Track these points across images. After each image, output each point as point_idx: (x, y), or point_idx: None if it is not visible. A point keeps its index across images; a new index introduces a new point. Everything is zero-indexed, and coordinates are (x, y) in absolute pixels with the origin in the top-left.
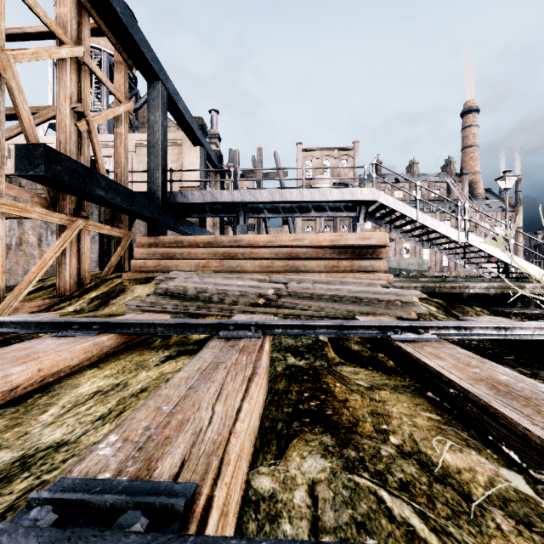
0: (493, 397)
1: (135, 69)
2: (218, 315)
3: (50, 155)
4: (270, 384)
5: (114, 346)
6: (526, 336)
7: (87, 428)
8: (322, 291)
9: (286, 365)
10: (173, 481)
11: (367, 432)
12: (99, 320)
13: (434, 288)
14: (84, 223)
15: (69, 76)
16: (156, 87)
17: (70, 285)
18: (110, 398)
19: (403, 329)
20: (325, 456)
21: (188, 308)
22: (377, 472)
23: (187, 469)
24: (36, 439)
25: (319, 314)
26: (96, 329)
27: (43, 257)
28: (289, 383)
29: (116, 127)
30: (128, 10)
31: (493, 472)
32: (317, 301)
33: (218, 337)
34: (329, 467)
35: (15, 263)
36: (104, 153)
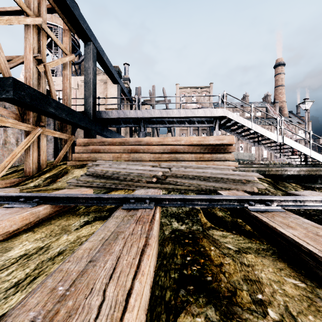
0: None
1: (78, 38)
2: (126, 189)
3: (17, 85)
4: (160, 247)
5: (48, 213)
6: None
7: None
8: (194, 173)
9: (171, 230)
10: None
11: (246, 303)
12: (39, 195)
13: (265, 171)
14: (42, 130)
15: (32, 36)
16: (89, 46)
17: (32, 169)
18: (31, 262)
19: (255, 201)
20: None
21: (106, 184)
22: None
23: None
24: None
25: (192, 189)
26: (36, 201)
27: (14, 151)
28: (174, 247)
29: (63, 70)
30: None
31: None
32: (191, 180)
33: (122, 208)
34: None
35: (2, 155)
36: (59, 88)
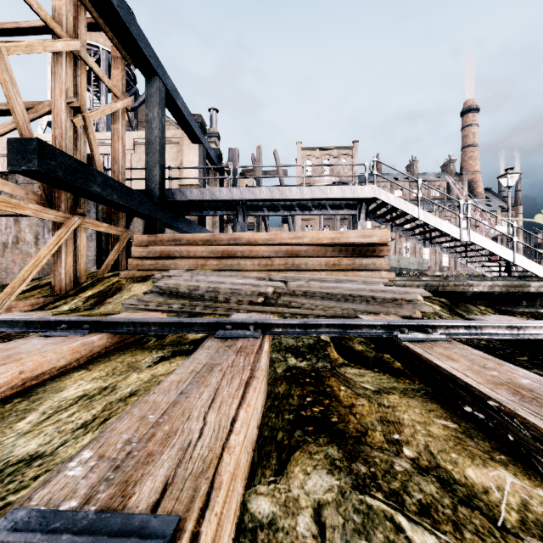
0: (518, 404)
1: (134, 67)
2: (217, 314)
3: (44, 150)
4: (270, 387)
5: (105, 346)
6: (540, 335)
7: (67, 438)
8: (323, 290)
9: (286, 367)
10: (151, 513)
11: (377, 442)
12: (89, 319)
13: (437, 287)
14: (80, 221)
15: (64, 70)
16: (154, 84)
17: (65, 283)
18: (96, 403)
19: (410, 328)
20: (331, 472)
21: (185, 307)
22: (392, 491)
23: (169, 496)
24: (8, 450)
25: (320, 313)
26: (86, 328)
27: (38, 254)
28: (290, 386)
29: (113, 123)
30: (125, 4)
31: (525, 491)
32: (318, 299)
33: (215, 337)
34: (337, 485)
35: (12, 262)
36: (103, 151)
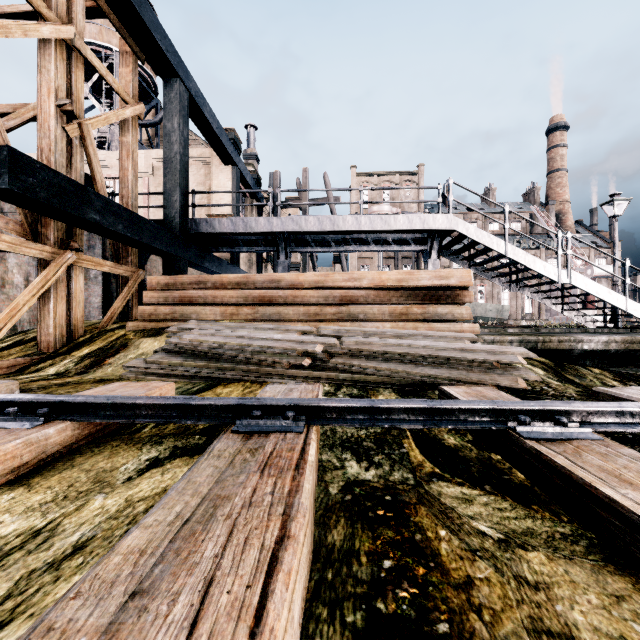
0: None
1: (155, 74)
2: (247, 381)
3: (18, 162)
4: (318, 532)
5: (70, 441)
6: None
7: None
8: (390, 349)
9: (344, 481)
10: None
11: None
12: (50, 399)
13: (536, 343)
14: (75, 258)
15: (54, 63)
16: (174, 87)
17: (55, 338)
18: (4, 574)
19: (530, 415)
20: None
21: (206, 371)
22: None
23: None
24: None
25: (386, 381)
26: (42, 414)
27: (15, 301)
28: (352, 529)
29: (121, 135)
30: None
31: None
32: (383, 362)
33: (233, 431)
34: None
35: None
36: (115, 174)
